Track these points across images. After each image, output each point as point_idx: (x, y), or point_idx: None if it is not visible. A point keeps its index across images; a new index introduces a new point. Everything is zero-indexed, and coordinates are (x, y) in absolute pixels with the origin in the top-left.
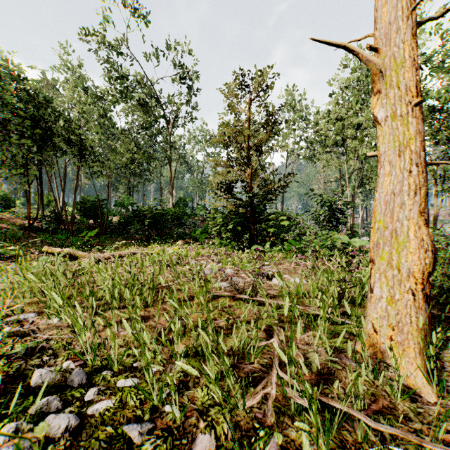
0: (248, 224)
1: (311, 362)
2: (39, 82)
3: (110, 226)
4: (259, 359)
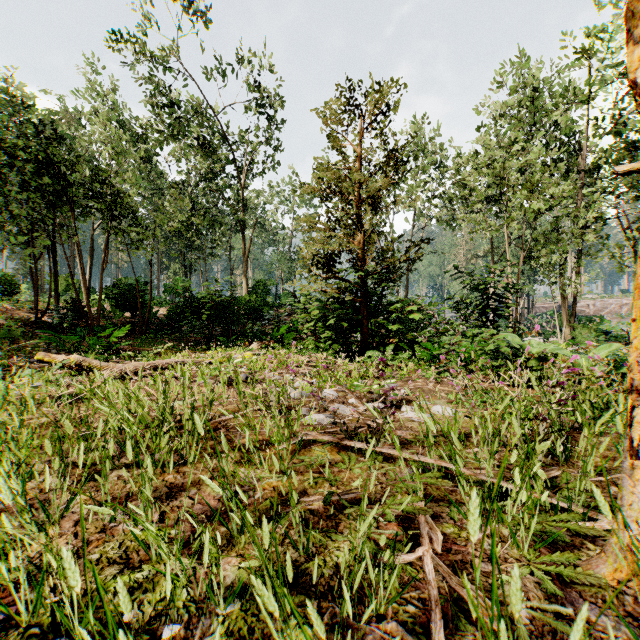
0: (358, 318)
1: (510, 613)
2: (54, 114)
3: (154, 322)
4: (397, 605)
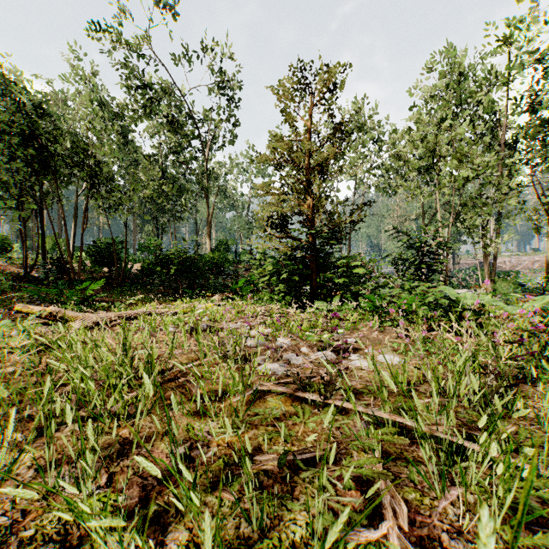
0: (308, 273)
1: None
2: (43, 95)
3: (129, 276)
4: None
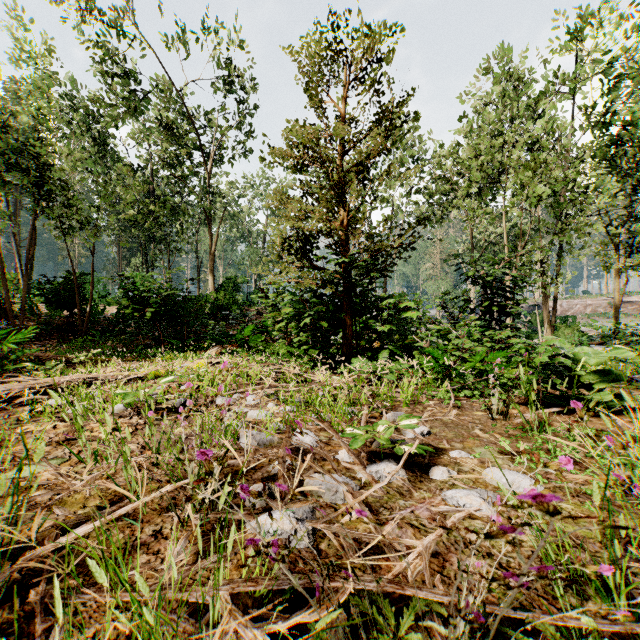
0: (341, 317)
1: None
2: None
3: (99, 322)
4: None
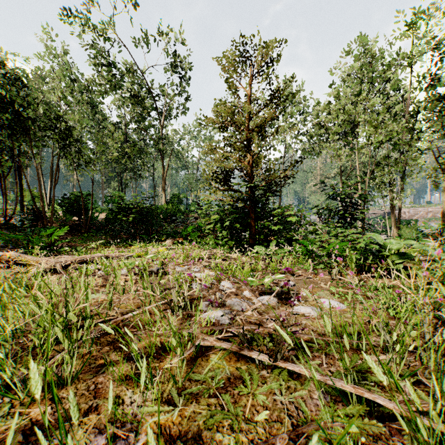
0: (248, 221)
1: None
2: (24, 72)
3: (95, 223)
4: None
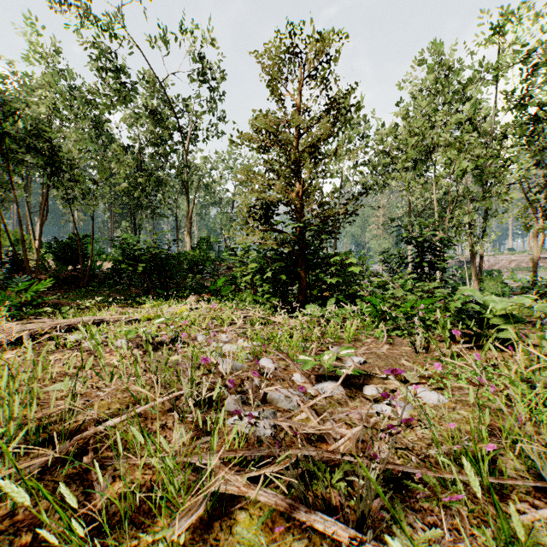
0: (296, 271)
1: None
2: (6, 78)
3: (98, 275)
4: None
